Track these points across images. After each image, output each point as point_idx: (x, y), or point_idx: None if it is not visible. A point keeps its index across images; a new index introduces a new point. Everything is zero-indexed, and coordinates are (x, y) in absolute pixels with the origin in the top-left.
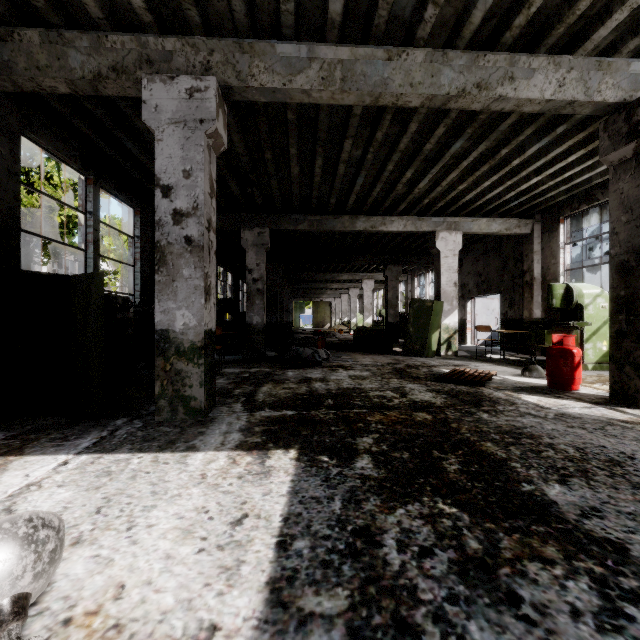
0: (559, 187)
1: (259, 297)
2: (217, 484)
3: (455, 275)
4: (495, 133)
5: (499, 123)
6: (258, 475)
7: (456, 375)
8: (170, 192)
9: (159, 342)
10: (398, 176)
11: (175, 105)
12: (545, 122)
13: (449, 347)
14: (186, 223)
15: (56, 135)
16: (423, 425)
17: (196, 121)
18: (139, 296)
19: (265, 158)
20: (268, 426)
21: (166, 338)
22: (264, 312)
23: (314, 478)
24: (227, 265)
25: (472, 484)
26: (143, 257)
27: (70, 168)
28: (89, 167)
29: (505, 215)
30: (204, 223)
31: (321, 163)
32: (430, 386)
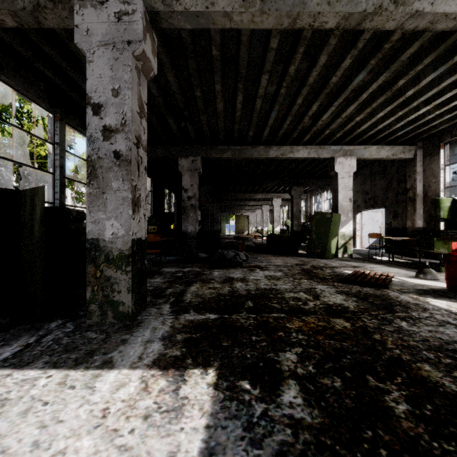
0: (443, 116)
1: (193, 211)
2: (116, 430)
3: (350, 192)
4: (396, 63)
5: (401, 53)
6: (168, 414)
7: (359, 277)
8: (100, 110)
9: (90, 250)
10: (305, 110)
11: (105, 28)
12: (443, 51)
13: (345, 251)
14: (115, 139)
15: (25, 78)
16: (345, 336)
17: (124, 42)
18: None
19: (195, 95)
20: (190, 333)
21: (96, 246)
22: (197, 222)
23: (234, 423)
24: (171, 188)
25: (440, 445)
26: None
27: (40, 107)
28: (56, 107)
29: (392, 143)
30: (132, 138)
31: (241, 99)
32: (338, 287)
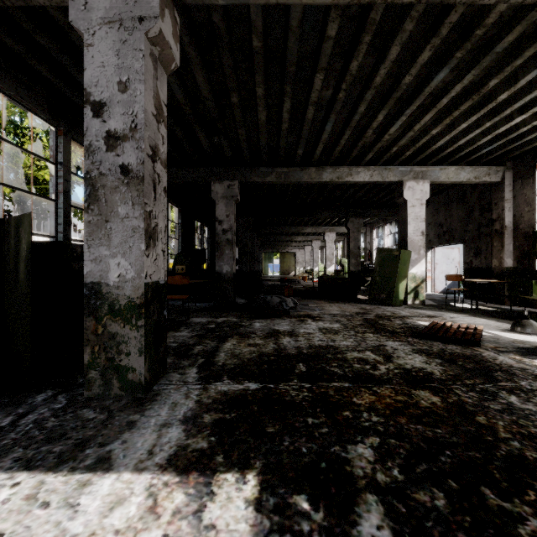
0: None
1: (229, 247)
2: None
3: (422, 224)
4: (489, 56)
5: (496, 42)
6: None
7: (440, 331)
8: (102, 110)
9: (89, 298)
10: (368, 121)
11: (108, 0)
12: None
13: (416, 296)
14: (122, 148)
15: (19, 81)
16: (436, 418)
17: (134, 19)
18: None
19: (231, 102)
20: (222, 412)
21: (97, 293)
22: (233, 261)
23: None
24: (204, 220)
25: None
26: None
27: (38, 118)
28: (59, 118)
29: (474, 163)
30: (144, 148)
31: (289, 106)
32: (414, 345)
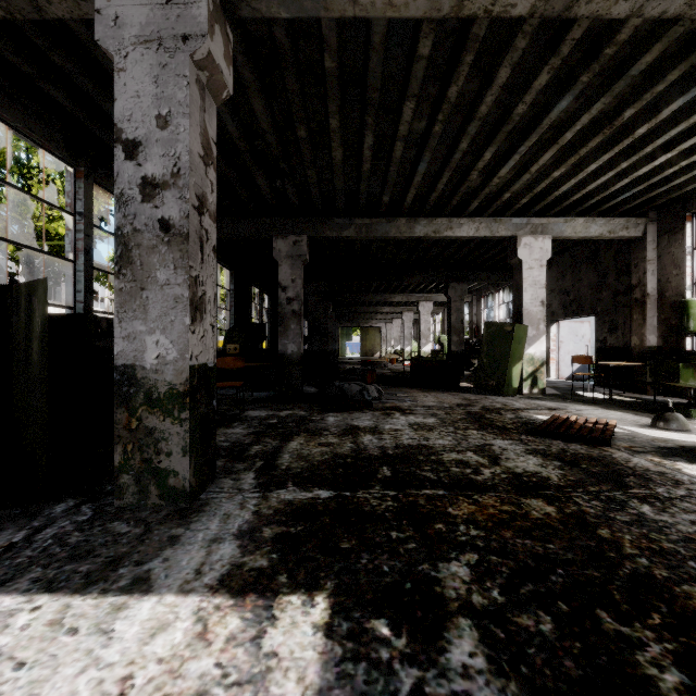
0: (693, 169)
1: (295, 320)
2: None
3: (542, 291)
4: (622, 81)
5: (631, 63)
6: (239, 689)
7: (562, 427)
8: (137, 150)
9: (120, 384)
10: (473, 160)
11: (145, 14)
12: None
13: (534, 383)
14: (161, 198)
15: (28, 109)
16: (549, 531)
17: (177, 38)
18: None
19: (298, 136)
20: (286, 525)
21: (131, 378)
22: (301, 339)
23: None
24: (263, 286)
25: None
26: None
27: (52, 156)
28: (78, 156)
29: (608, 214)
30: (189, 198)
31: (371, 142)
32: (528, 444)
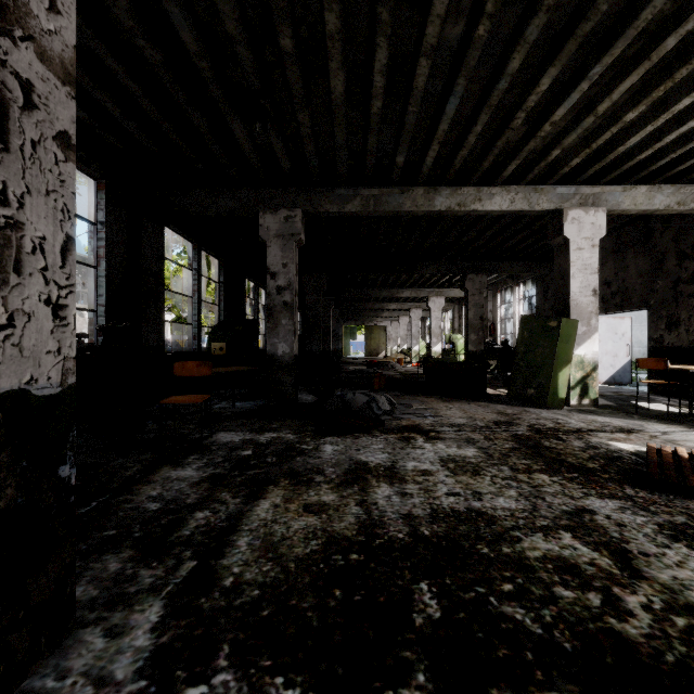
0: None
1: (286, 314)
2: None
3: (594, 278)
4: None
5: None
6: None
7: (686, 473)
8: None
9: None
10: (520, 95)
11: None
12: None
13: (584, 392)
14: None
15: None
16: None
17: None
18: (104, 313)
19: (281, 50)
20: None
21: None
22: (294, 337)
23: None
24: (259, 279)
25: None
26: (112, 254)
27: None
28: None
29: (675, 181)
30: None
31: (385, 59)
32: (651, 510)
